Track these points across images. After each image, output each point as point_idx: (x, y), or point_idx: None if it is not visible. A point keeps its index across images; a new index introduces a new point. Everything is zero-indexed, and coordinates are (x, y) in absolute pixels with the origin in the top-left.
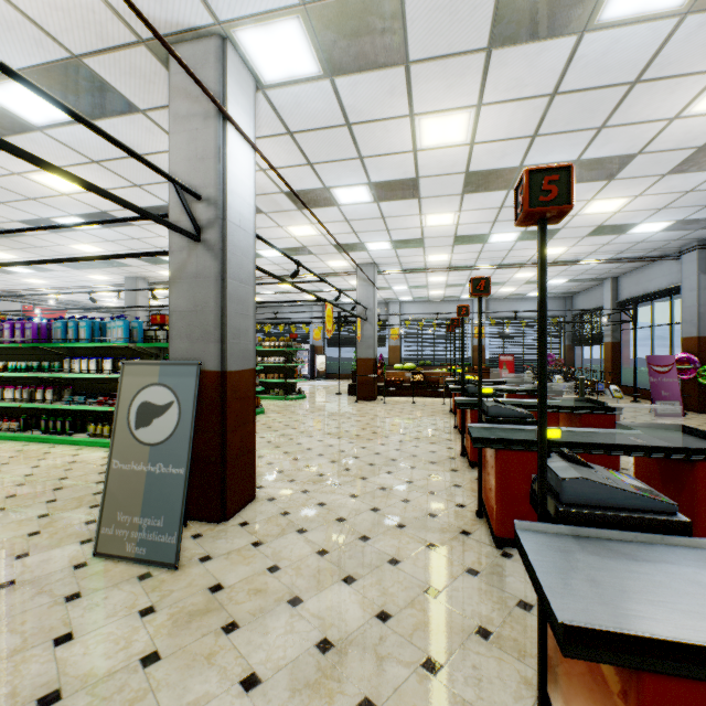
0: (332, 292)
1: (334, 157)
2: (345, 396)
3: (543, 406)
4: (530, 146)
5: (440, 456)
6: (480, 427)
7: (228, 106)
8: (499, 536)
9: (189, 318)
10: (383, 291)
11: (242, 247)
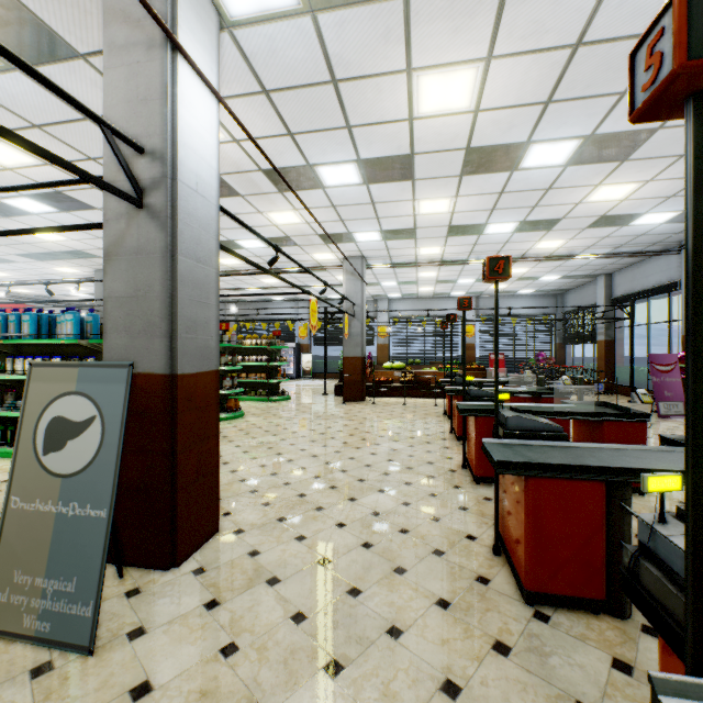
0: (318, 288)
1: (318, 125)
2: (332, 397)
3: (701, 451)
4: (541, 115)
5: (439, 468)
6: (498, 443)
7: (179, 34)
8: (530, 590)
9: (128, 305)
10: (371, 287)
11: (199, 218)
